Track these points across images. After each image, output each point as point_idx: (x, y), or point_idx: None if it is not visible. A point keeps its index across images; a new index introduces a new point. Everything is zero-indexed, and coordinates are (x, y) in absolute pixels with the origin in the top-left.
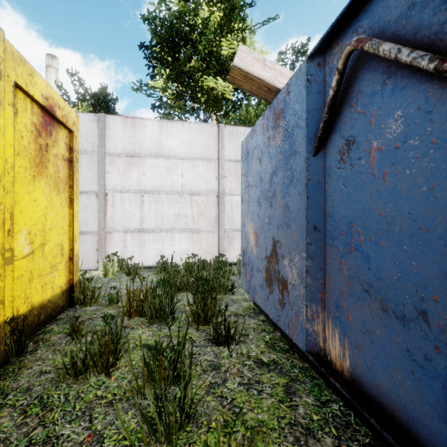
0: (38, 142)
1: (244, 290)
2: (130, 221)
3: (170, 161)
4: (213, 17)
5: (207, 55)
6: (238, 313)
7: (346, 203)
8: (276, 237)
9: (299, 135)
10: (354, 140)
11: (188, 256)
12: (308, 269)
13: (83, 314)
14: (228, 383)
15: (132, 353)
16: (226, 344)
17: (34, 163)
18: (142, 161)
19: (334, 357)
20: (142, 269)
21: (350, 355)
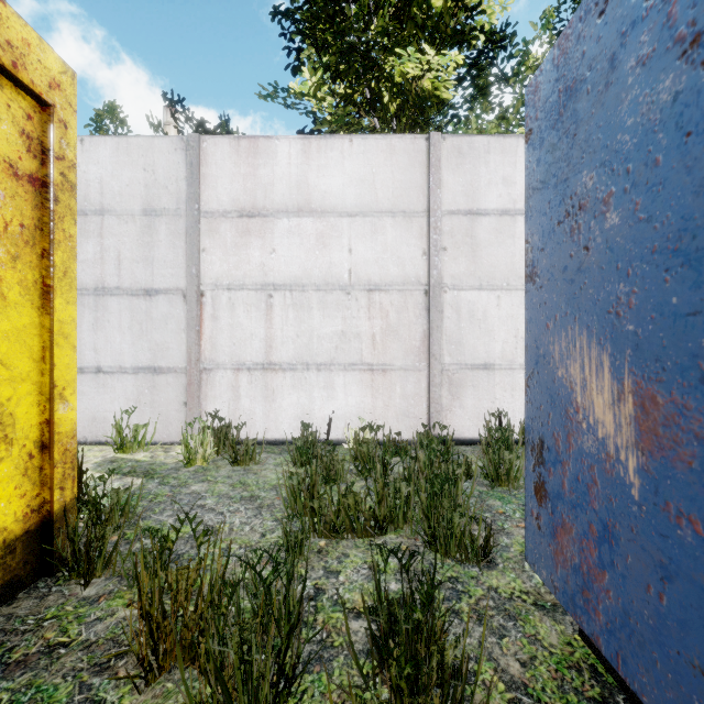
0: None
1: (546, 583)
2: (247, 348)
3: (324, 222)
4: None
5: (401, 8)
6: (541, 698)
7: None
8: None
9: None
10: None
11: (363, 422)
12: None
13: (49, 619)
14: None
15: None
16: None
17: None
18: (270, 225)
19: None
20: (270, 445)
21: None
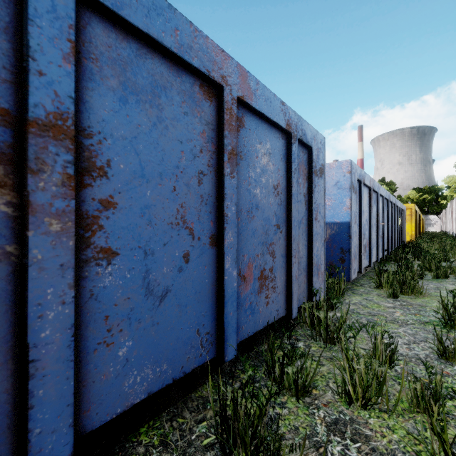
0: None
1: None
2: None
3: None
4: None
5: None
6: None
7: None
8: None
9: None
10: None
11: None
12: None
13: None
14: None
15: None
16: None
17: None
18: None
19: None
20: None
21: None
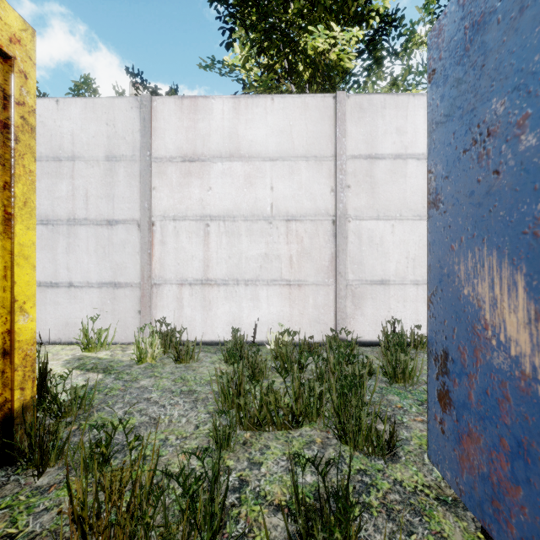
0: None
1: (451, 484)
2: (189, 267)
3: (251, 165)
4: None
5: None
6: None
7: None
8: None
9: None
10: None
11: (283, 327)
12: None
13: (2, 508)
14: None
15: None
16: None
17: None
18: (207, 168)
19: None
20: (207, 346)
21: None
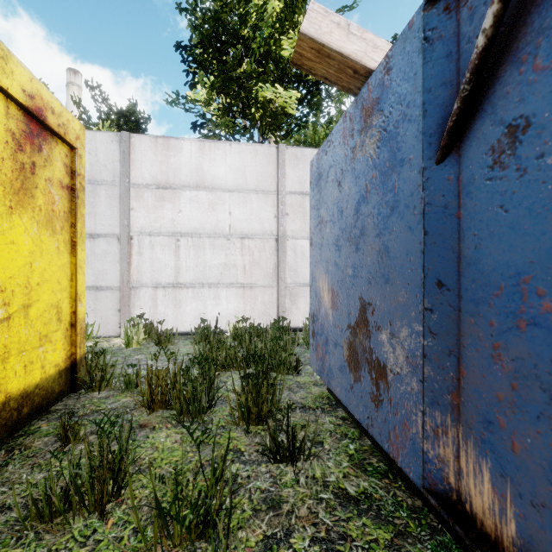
0: (19, 158)
1: (315, 370)
2: (162, 273)
3: (214, 194)
4: (271, 8)
5: (262, 56)
6: (306, 404)
7: (509, 240)
8: (366, 297)
9: (410, 132)
10: (528, 123)
11: (238, 319)
12: (426, 353)
13: (87, 404)
14: (293, 537)
15: (147, 472)
16: (290, 460)
17: (11, 189)
18: (178, 194)
19: (479, 510)
20: (178, 336)
21: (517, 517)
